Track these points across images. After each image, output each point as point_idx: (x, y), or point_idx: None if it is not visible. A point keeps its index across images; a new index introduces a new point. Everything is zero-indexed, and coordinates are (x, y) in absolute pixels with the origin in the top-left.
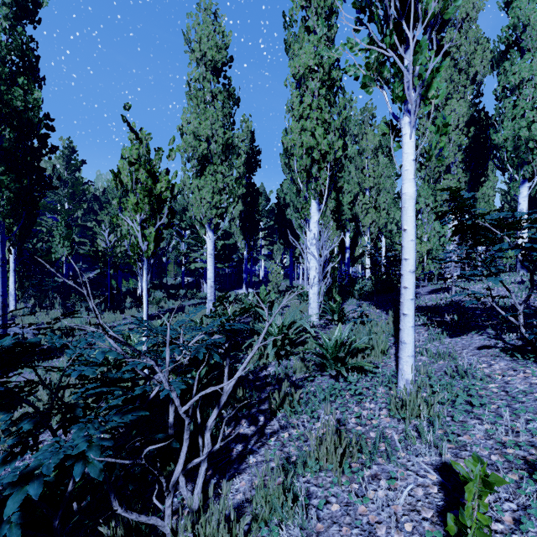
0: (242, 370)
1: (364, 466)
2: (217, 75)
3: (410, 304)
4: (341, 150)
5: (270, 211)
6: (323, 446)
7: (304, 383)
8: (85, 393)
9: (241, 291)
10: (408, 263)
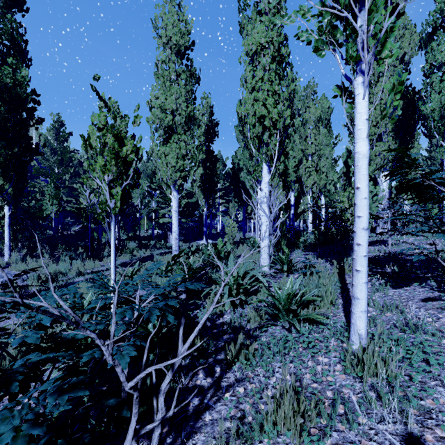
0: (196, 332)
1: (324, 435)
2: (181, 57)
3: (363, 261)
4: (289, 118)
5: (226, 175)
6: (280, 410)
7: (258, 334)
8: (28, 361)
9: (202, 242)
10: (361, 220)
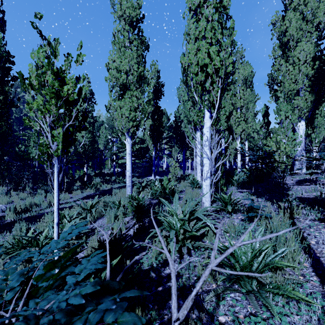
0: None
1: None
2: (133, 28)
3: None
4: (231, 66)
5: (170, 127)
6: None
7: (215, 312)
8: None
9: (151, 177)
10: None
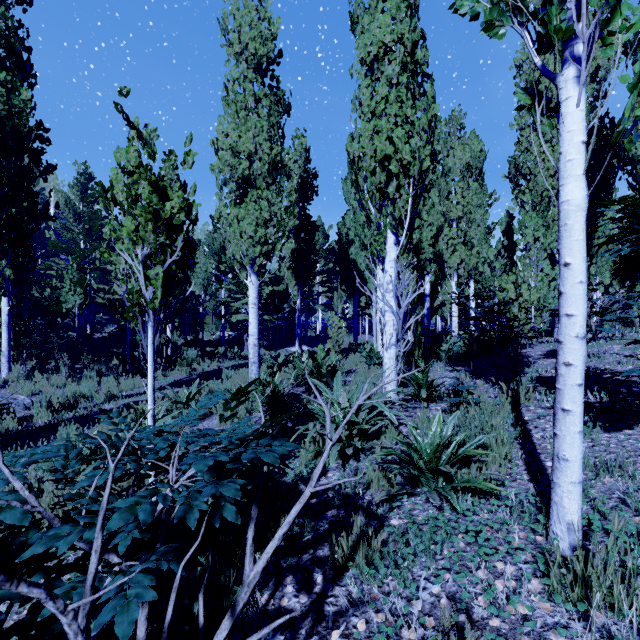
0: (279, 539)
1: None
2: (262, 74)
3: (577, 394)
4: (429, 160)
5: (329, 251)
6: None
7: (386, 513)
8: None
9: (293, 349)
10: (573, 321)
